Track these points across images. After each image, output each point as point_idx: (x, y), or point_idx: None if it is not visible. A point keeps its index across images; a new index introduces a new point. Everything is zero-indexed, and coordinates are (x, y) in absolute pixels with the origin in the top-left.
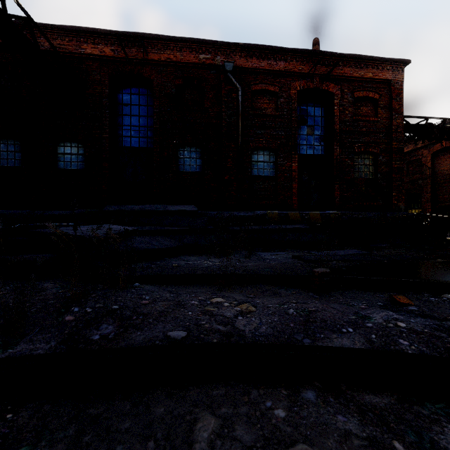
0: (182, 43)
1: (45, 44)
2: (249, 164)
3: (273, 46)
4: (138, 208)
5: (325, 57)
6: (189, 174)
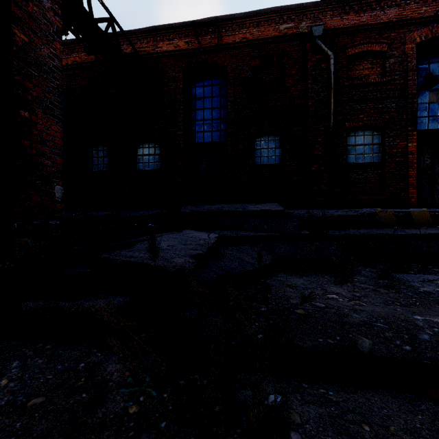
0: (259, 16)
1: (127, 51)
2: (344, 150)
3: None
4: (215, 208)
5: None
6: (267, 166)
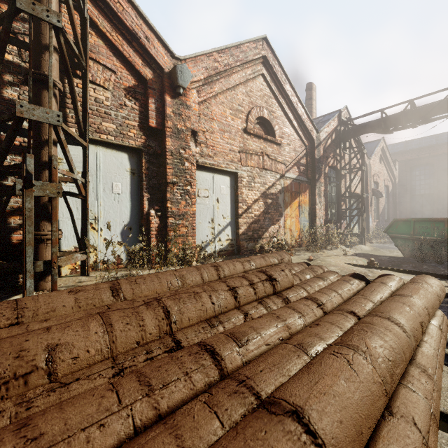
0: None
1: None
2: None
3: None
4: None
5: None
6: None
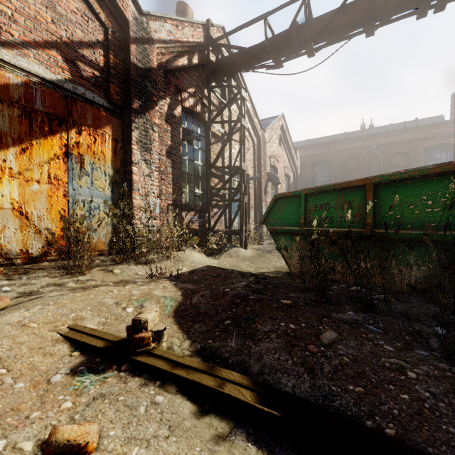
0: (347, 140)
1: None
2: None
3: (403, 128)
4: None
5: (446, 123)
6: None
